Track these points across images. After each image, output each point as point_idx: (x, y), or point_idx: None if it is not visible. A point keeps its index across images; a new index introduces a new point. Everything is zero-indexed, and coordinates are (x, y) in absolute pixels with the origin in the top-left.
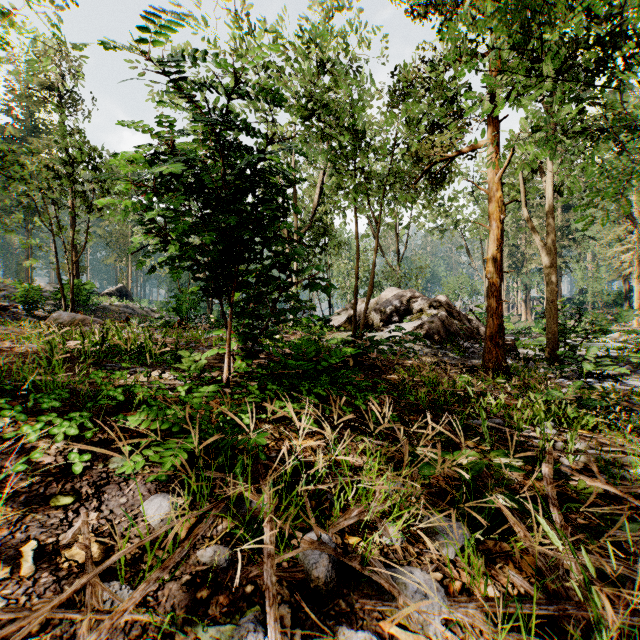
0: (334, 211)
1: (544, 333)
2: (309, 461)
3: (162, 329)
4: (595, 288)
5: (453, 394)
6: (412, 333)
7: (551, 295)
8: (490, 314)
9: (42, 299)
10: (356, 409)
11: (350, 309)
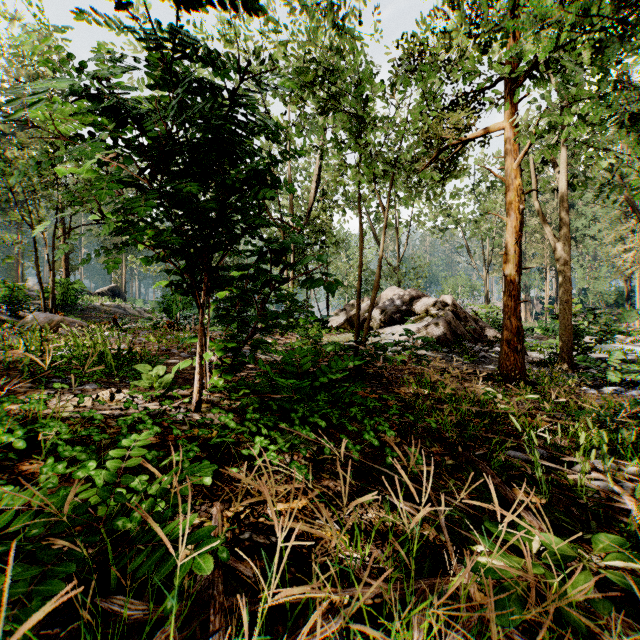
0: (332, 208)
1: (547, 334)
2: (300, 545)
3: (150, 331)
4: (597, 288)
5: (477, 413)
6: (424, 338)
7: (565, 295)
8: (507, 316)
9: (28, 299)
10: (363, 440)
11: (349, 309)
